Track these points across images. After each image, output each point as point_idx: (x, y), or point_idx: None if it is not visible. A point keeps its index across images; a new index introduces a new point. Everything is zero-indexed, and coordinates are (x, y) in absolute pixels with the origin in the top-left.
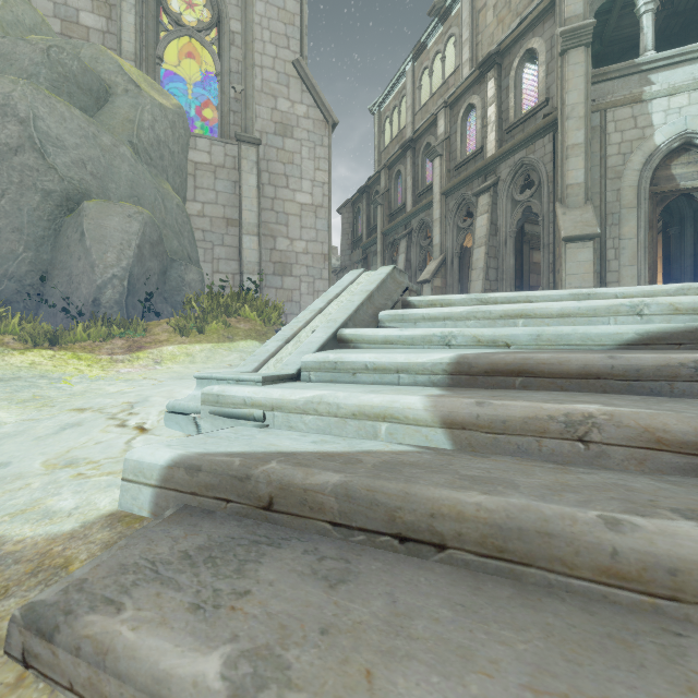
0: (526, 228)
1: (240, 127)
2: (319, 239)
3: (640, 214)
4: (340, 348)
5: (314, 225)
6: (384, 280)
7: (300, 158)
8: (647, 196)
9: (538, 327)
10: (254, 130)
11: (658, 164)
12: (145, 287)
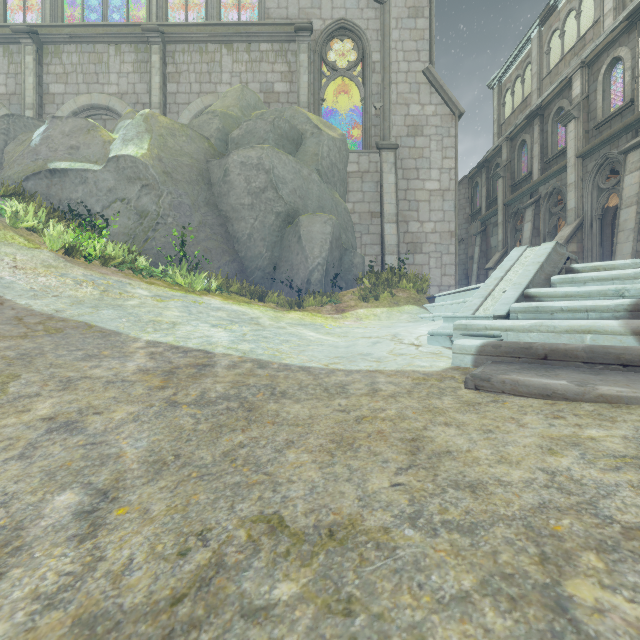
0: None
1: (379, 136)
2: (445, 219)
3: None
4: (526, 301)
5: (441, 207)
6: (549, 253)
7: (429, 151)
8: None
9: None
10: (391, 136)
11: None
12: (332, 270)
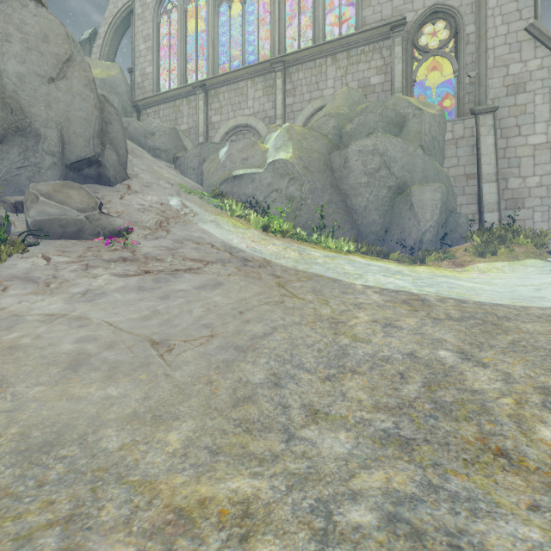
0: None
1: (473, 102)
2: None
3: None
4: None
5: (549, 160)
6: None
7: (532, 106)
8: None
9: None
10: (487, 100)
11: None
12: (440, 230)
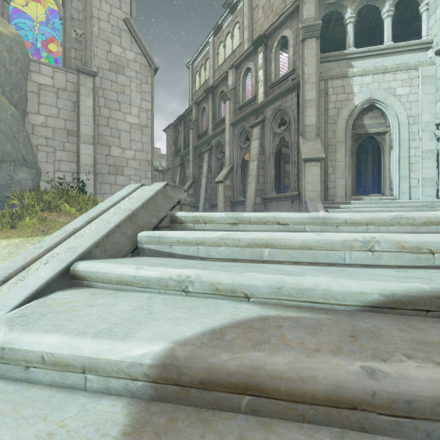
0: (282, 150)
1: (81, 61)
2: (144, 149)
3: (347, 146)
4: (73, 285)
5: (141, 139)
6: (153, 197)
7: (130, 90)
8: (350, 136)
9: (279, 277)
10: (92, 65)
11: (356, 116)
12: None
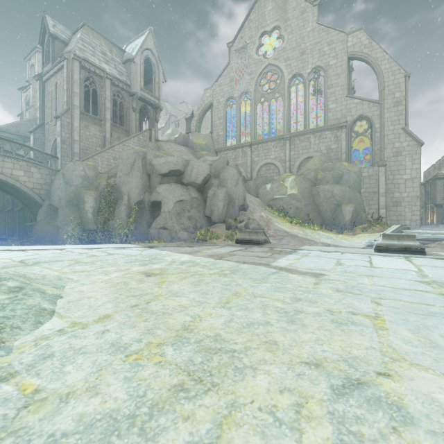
0: None
1: (379, 158)
2: (414, 190)
3: None
4: None
5: (412, 185)
6: (397, 228)
7: (404, 162)
8: None
9: None
10: (384, 158)
11: None
12: (353, 220)
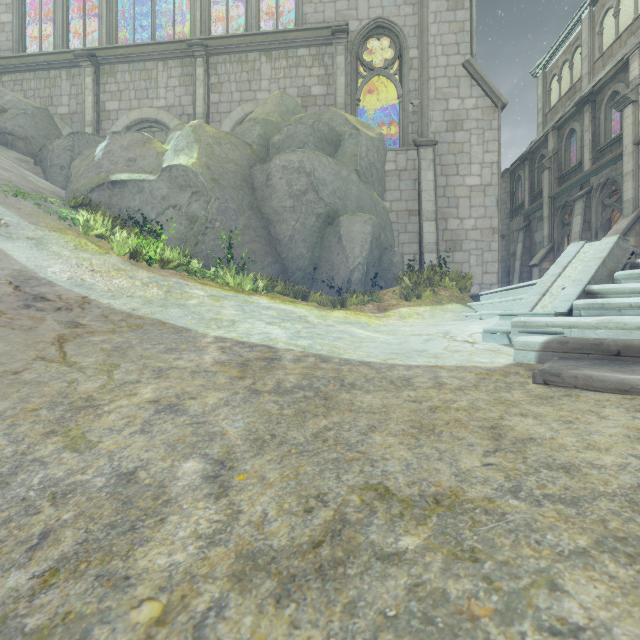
0: None
1: (417, 133)
2: (487, 215)
3: None
4: (588, 298)
5: (483, 203)
6: (612, 248)
7: (469, 146)
8: None
9: None
10: (429, 133)
11: None
12: (372, 269)
